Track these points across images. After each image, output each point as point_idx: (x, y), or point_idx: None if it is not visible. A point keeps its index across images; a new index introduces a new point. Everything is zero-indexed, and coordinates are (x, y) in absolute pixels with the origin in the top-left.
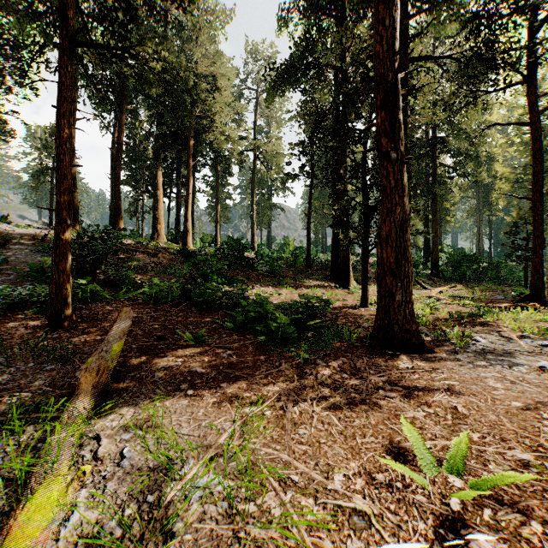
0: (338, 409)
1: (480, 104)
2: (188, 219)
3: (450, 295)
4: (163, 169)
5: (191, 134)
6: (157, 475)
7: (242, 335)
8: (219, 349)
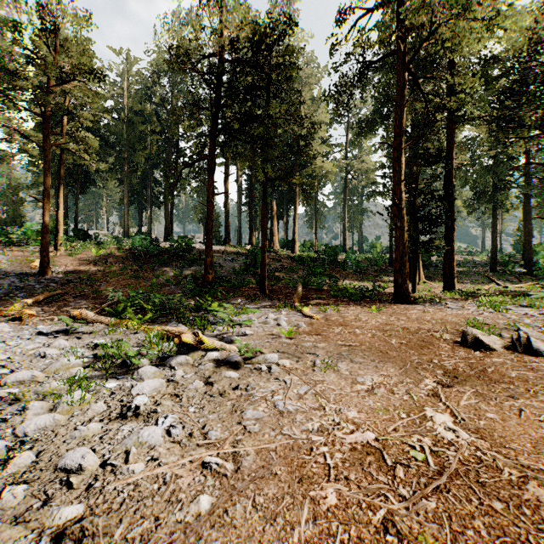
0: (362, 308)
1: (522, 142)
2: (296, 232)
3: (506, 289)
4: (277, 196)
5: (297, 170)
6: (321, 310)
7: (336, 298)
8: (328, 300)
